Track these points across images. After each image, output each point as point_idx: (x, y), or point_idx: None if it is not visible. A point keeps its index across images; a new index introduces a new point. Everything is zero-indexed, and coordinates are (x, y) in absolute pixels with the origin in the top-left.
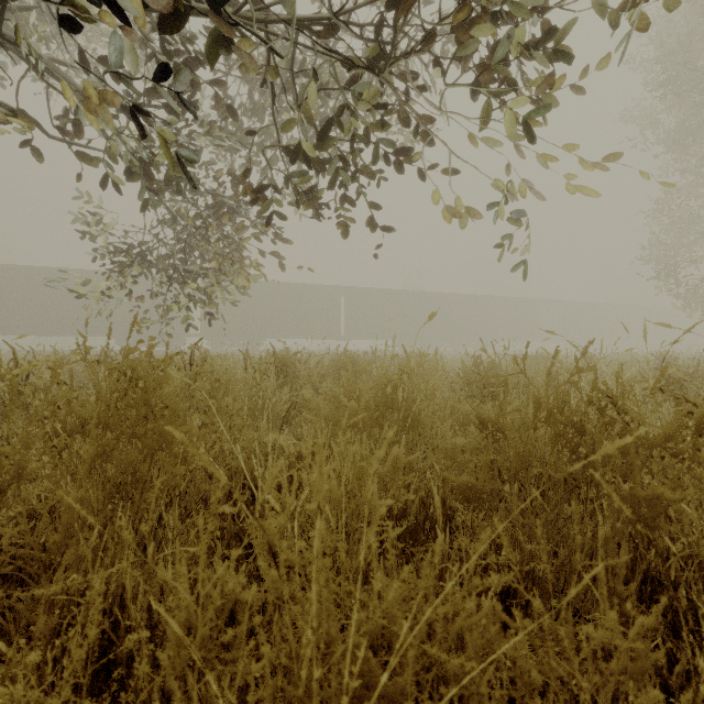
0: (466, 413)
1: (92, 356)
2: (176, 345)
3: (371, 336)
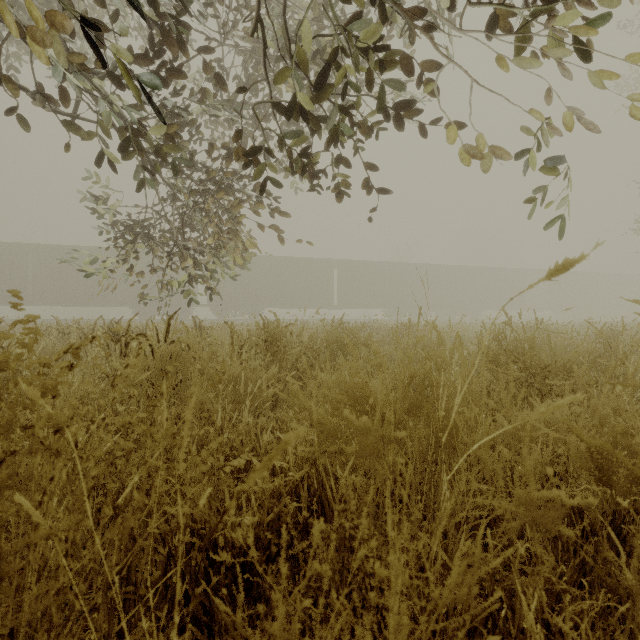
0: (527, 421)
1: (74, 329)
2: (185, 315)
3: (362, 305)
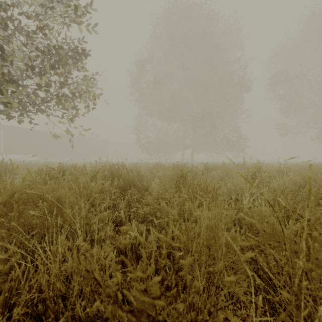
0: None
1: None
2: None
3: (22, 152)
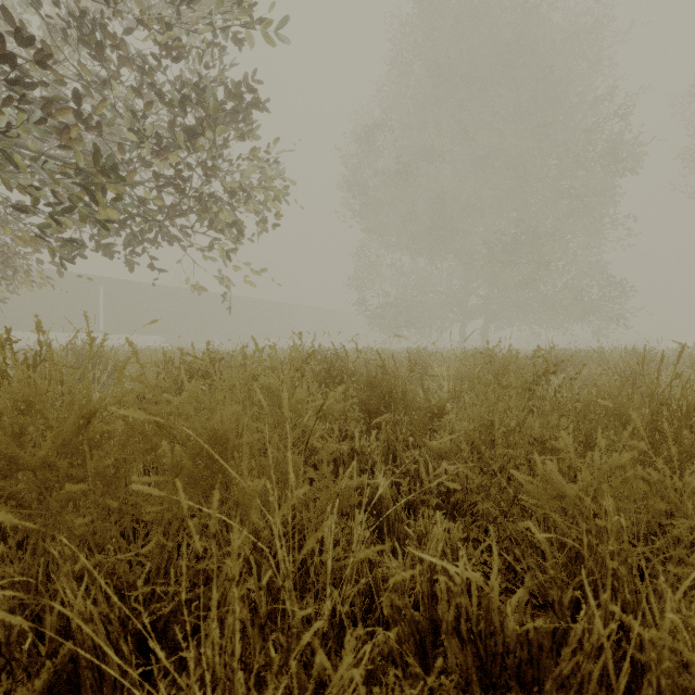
0: None
1: None
2: None
3: (137, 330)
